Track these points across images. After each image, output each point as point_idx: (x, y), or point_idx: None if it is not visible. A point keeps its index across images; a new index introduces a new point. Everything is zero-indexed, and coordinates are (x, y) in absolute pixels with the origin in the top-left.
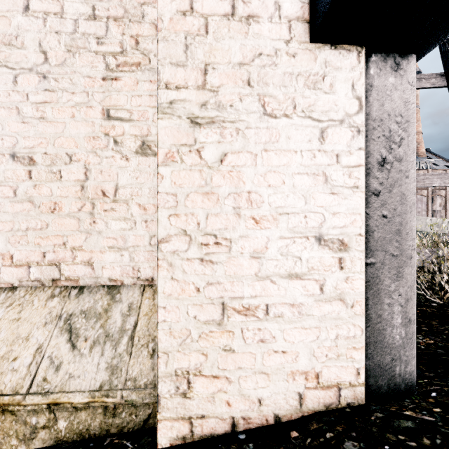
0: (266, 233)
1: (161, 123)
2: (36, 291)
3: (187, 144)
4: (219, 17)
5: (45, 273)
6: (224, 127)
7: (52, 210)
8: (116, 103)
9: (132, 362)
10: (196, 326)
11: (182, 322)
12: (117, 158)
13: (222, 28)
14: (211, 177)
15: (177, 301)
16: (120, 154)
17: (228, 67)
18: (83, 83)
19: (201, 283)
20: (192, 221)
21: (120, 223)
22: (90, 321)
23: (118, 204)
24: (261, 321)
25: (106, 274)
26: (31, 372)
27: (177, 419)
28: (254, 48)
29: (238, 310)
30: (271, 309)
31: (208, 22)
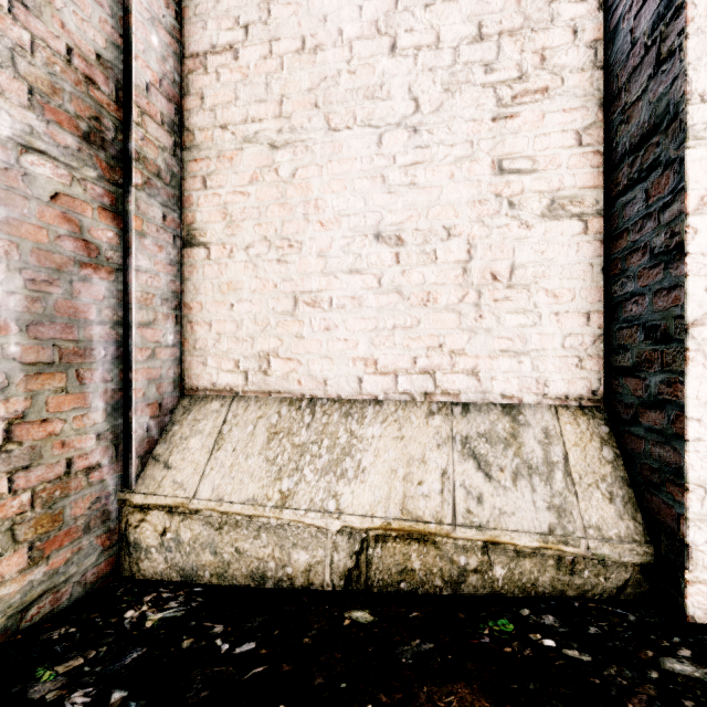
0: None
1: (693, 154)
2: (407, 406)
3: None
4: None
5: (415, 384)
6: None
7: (425, 302)
8: (512, 150)
9: (584, 505)
10: None
11: None
12: (513, 226)
13: None
14: None
15: None
16: (517, 221)
17: None
18: (465, 130)
19: None
20: None
21: (517, 317)
22: (496, 447)
23: (515, 291)
24: None
25: (498, 388)
26: (447, 501)
27: None
28: None
29: None
30: None
31: None
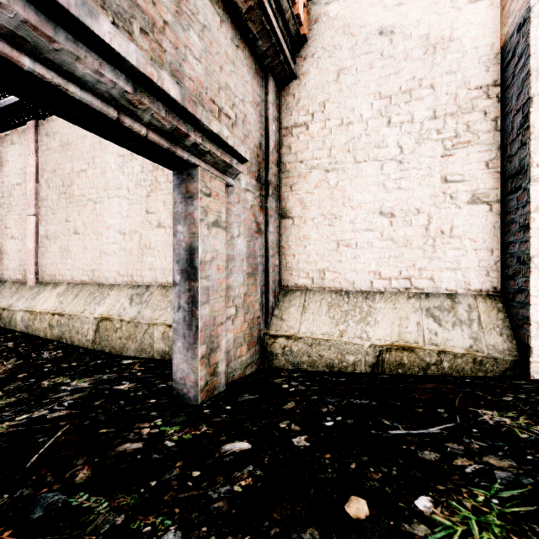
0: None
1: (533, 188)
2: (396, 294)
3: None
4: None
5: (400, 284)
6: None
7: (406, 244)
8: (451, 171)
9: (487, 337)
10: None
11: None
12: (452, 208)
13: None
14: None
15: None
16: (454, 205)
17: None
18: (426, 161)
19: None
20: None
21: (454, 252)
22: (443, 313)
23: (453, 239)
24: None
25: (444, 286)
26: (420, 335)
27: None
28: None
29: None
30: None
31: None
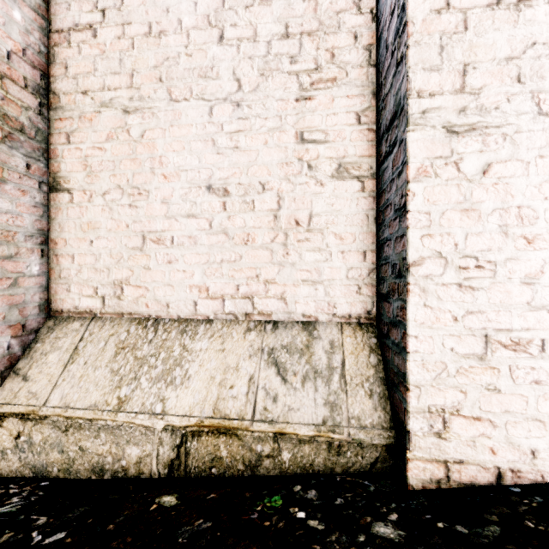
0: (541, 255)
1: (412, 136)
2: (231, 324)
3: (442, 157)
4: (480, 8)
5: (238, 307)
6: (486, 134)
7: (246, 241)
8: (310, 125)
9: (351, 400)
10: (452, 359)
11: (436, 354)
12: (311, 184)
13: (485, 21)
14: (471, 192)
15: (430, 330)
16: (314, 180)
17: (492, 65)
18: (275, 107)
19: (459, 312)
20: (448, 242)
21: (314, 254)
22: (293, 356)
23: (312, 234)
24: (534, 359)
25: (300, 309)
26: (250, 401)
27: (431, 460)
28: (525, 38)
29: (504, 344)
30: (548, 345)
31: (468, 16)
